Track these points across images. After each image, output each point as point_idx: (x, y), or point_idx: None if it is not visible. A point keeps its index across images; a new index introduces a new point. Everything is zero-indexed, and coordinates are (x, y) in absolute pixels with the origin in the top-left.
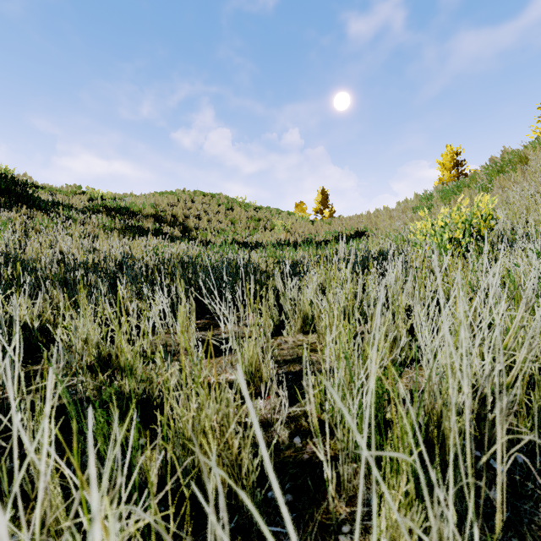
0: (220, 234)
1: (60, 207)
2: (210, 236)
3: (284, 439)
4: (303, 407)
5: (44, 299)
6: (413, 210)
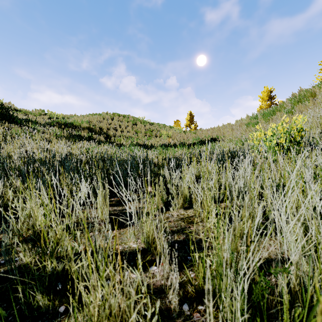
0: (128, 139)
1: (29, 123)
2: (123, 140)
3: (175, 307)
4: (190, 280)
5: (5, 185)
6: (246, 125)
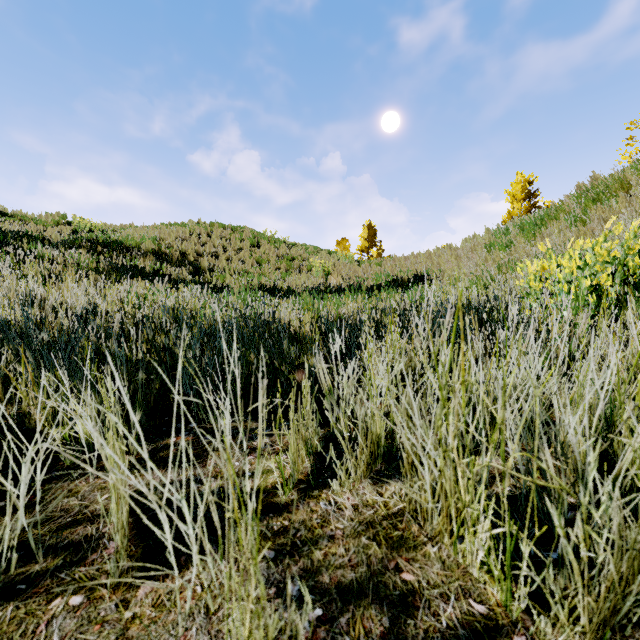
0: (241, 277)
1: (24, 239)
2: (229, 279)
3: None
4: None
5: None
6: (486, 249)
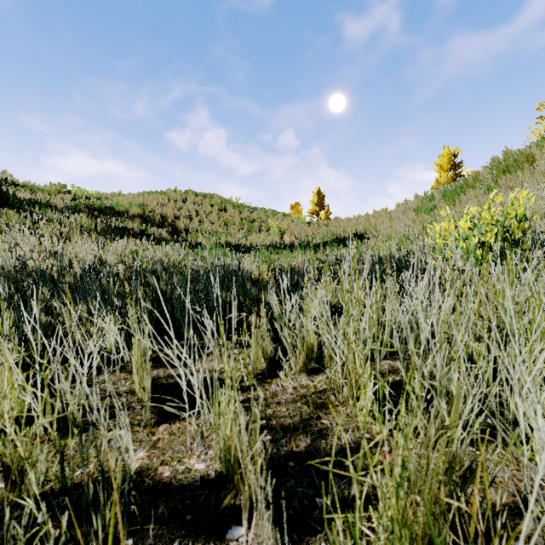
0: (211, 236)
1: (36, 206)
2: (201, 238)
3: None
4: None
5: None
6: (415, 212)
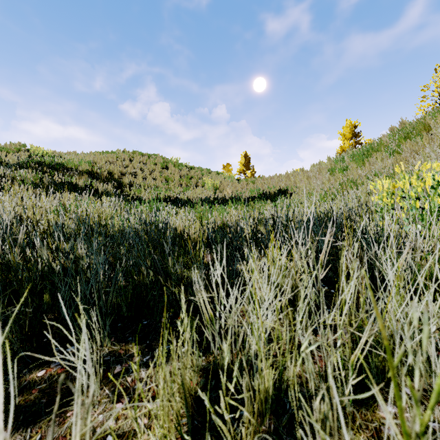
0: (153, 191)
1: None
2: (144, 192)
3: None
4: None
5: None
6: (329, 171)
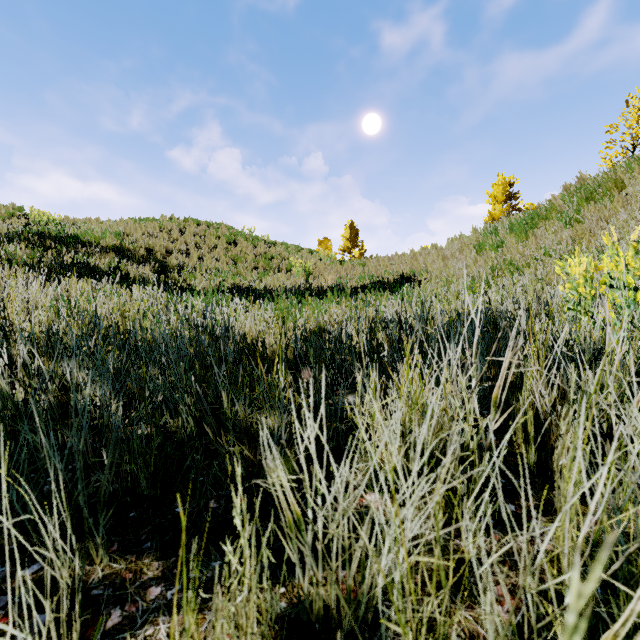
0: (214, 277)
1: None
2: (200, 279)
3: None
4: None
5: None
6: (475, 249)
